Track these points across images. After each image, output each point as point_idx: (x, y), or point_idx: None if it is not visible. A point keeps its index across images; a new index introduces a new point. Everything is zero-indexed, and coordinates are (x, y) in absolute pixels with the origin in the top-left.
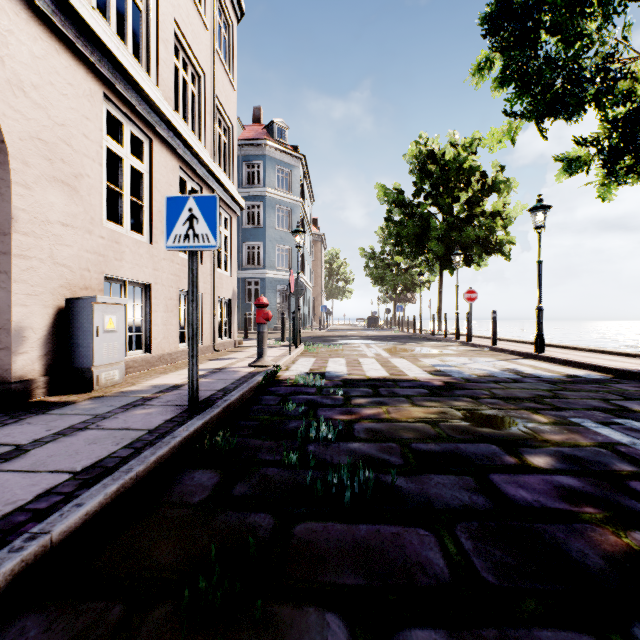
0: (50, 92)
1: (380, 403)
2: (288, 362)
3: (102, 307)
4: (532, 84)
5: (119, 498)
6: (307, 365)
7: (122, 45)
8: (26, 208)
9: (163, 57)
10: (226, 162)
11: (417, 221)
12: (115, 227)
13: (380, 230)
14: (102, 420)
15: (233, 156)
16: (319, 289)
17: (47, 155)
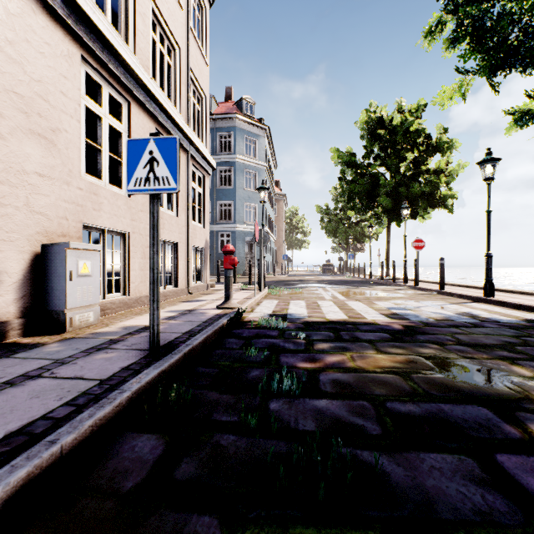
0: (26, 49)
1: (343, 349)
2: (253, 304)
3: (76, 253)
4: (484, 41)
5: (31, 483)
6: (270, 307)
7: (100, 12)
8: (0, 157)
9: (140, 29)
10: (200, 128)
11: (368, 179)
12: (94, 180)
13: (334, 189)
14: (59, 366)
15: (206, 123)
16: (281, 240)
17: (23, 108)
